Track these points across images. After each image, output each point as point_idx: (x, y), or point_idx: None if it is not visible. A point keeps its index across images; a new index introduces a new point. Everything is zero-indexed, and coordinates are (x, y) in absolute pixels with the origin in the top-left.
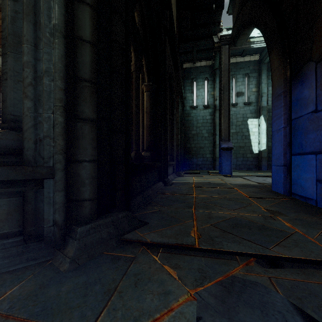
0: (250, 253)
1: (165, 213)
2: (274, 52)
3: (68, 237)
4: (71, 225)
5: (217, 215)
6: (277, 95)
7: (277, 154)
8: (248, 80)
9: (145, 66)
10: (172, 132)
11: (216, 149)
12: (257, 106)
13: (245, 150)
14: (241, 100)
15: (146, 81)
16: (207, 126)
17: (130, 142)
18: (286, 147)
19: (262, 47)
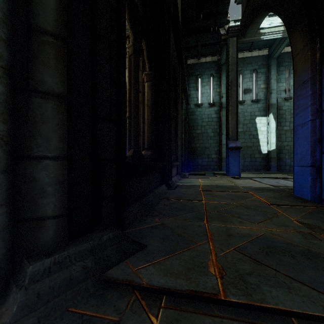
0: (318, 315)
1: (170, 228)
2: (298, 32)
3: (12, 282)
4: (21, 258)
5: (238, 231)
6: (302, 82)
7: (301, 152)
8: (256, 76)
9: (145, 52)
10: (176, 130)
11: (222, 149)
12: (266, 103)
13: (253, 150)
14: (248, 97)
15: (147, 70)
16: (213, 125)
17: (122, 134)
18: (314, 143)
19: (271, 41)
